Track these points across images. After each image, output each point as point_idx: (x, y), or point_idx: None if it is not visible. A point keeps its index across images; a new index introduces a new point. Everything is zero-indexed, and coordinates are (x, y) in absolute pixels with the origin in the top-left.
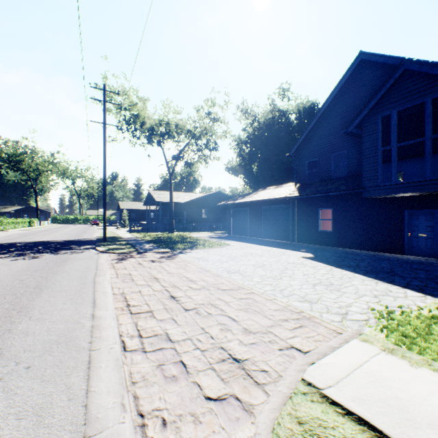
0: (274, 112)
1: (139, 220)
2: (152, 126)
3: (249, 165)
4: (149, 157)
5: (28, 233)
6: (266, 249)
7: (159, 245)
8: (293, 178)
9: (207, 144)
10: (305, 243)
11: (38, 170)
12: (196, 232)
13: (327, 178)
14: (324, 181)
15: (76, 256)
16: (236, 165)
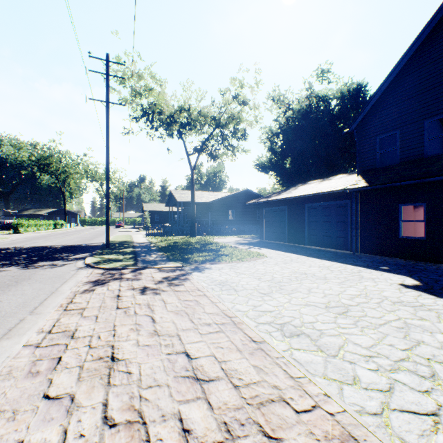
0: (310, 98)
1: (163, 222)
2: (170, 113)
3: (281, 160)
4: (168, 150)
5: (43, 235)
6: (324, 265)
7: (171, 254)
8: (333, 173)
9: (234, 132)
10: (375, 255)
11: (65, 172)
12: (221, 236)
13: (415, 158)
14: (411, 162)
15: (43, 274)
16: (266, 161)
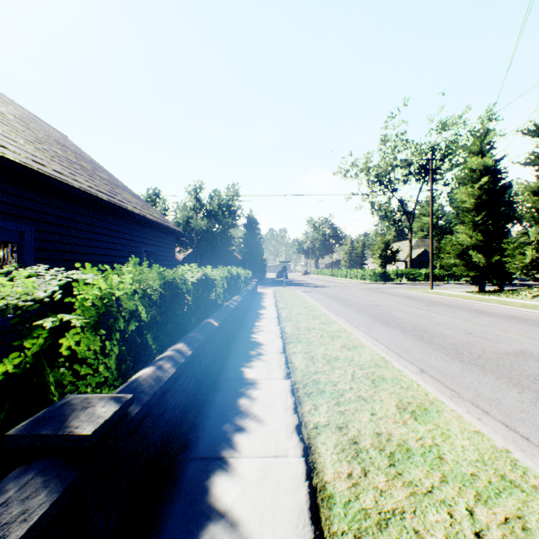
0: None
1: None
2: None
3: None
4: None
5: None
6: None
7: None
8: None
9: None
10: None
11: None
12: None
13: None
14: None
15: None
16: None
